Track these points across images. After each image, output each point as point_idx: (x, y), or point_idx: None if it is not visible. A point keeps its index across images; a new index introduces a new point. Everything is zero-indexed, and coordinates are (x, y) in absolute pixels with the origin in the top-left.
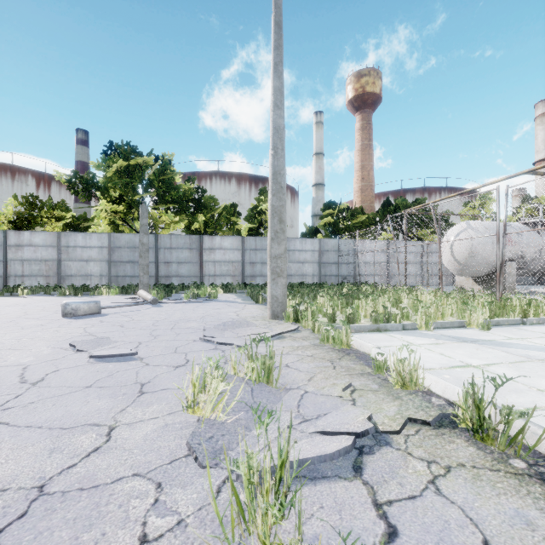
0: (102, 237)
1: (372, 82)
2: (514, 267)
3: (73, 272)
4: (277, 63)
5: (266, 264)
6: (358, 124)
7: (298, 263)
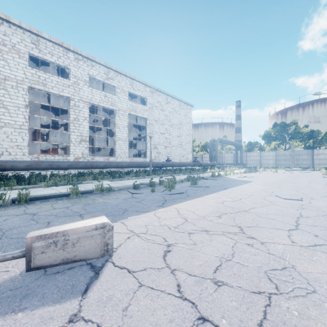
0: (273, 152)
1: None
2: None
3: (264, 163)
4: None
5: None
6: None
7: None
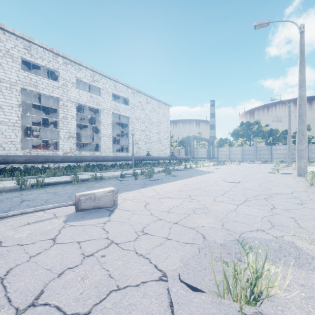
0: (240, 148)
1: None
2: None
3: (233, 157)
4: (289, 121)
5: None
6: None
7: None
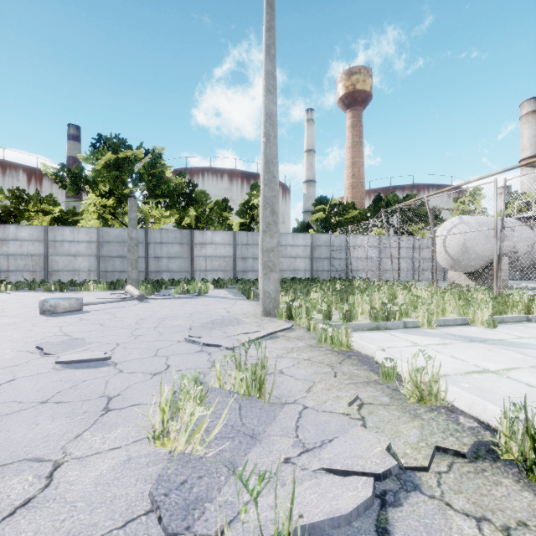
0: (90, 231)
1: (362, 80)
2: (507, 262)
3: (61, 268)
4: (269, 45)
5: (257, 259)
6: (349, 122)
7: (290, 258)
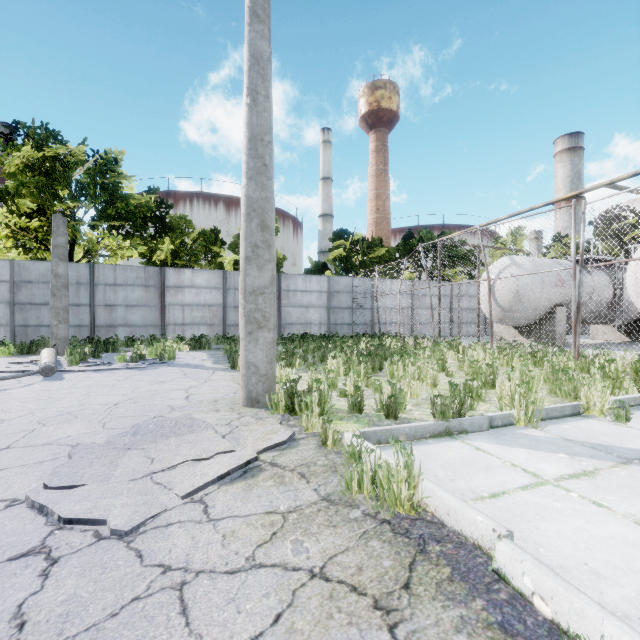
0: None
1: (388, 96)
2: (565, 314)
3: None
4: None
5: None
6: (373, 145)
7: (300, 308)
